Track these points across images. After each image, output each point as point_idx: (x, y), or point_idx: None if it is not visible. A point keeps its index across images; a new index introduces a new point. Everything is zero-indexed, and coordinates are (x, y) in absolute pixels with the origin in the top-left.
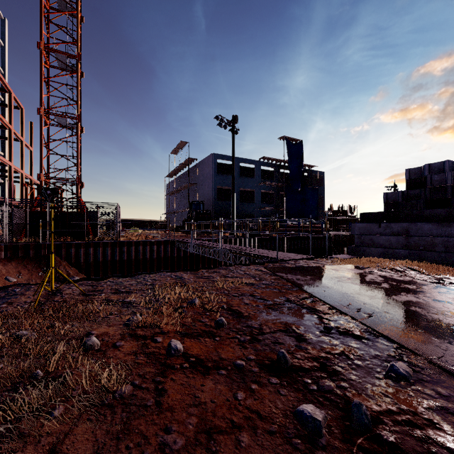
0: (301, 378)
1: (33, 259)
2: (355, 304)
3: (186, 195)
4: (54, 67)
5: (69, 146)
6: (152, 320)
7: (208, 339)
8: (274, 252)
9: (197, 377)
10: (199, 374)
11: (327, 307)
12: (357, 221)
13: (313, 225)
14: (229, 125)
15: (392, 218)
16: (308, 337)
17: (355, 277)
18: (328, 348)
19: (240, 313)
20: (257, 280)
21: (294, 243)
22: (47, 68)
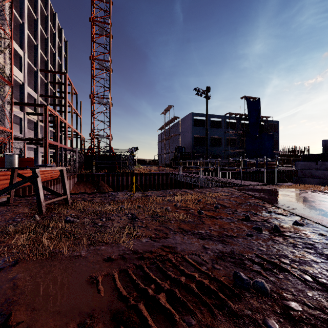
0: (255, 222)
1: (91, 182)
2: (287, 205)
3: (171, 142)
4: (97, 68)
5: (105, 115)
6: (186, 204)
7: (213, 211)
8: (239, 181)
9: (214, 219)
10: (214, 219)
11: (271, 206)
12: (300, 160)
13: (268, 162)
14: (204, 93)
15: (327, 158)
16: (259, 214)
17: (292, 194)
18: (268, 217)
19: (225, 205)
20: (230, 194)
21: (252, 176)
22: (93, 70)
